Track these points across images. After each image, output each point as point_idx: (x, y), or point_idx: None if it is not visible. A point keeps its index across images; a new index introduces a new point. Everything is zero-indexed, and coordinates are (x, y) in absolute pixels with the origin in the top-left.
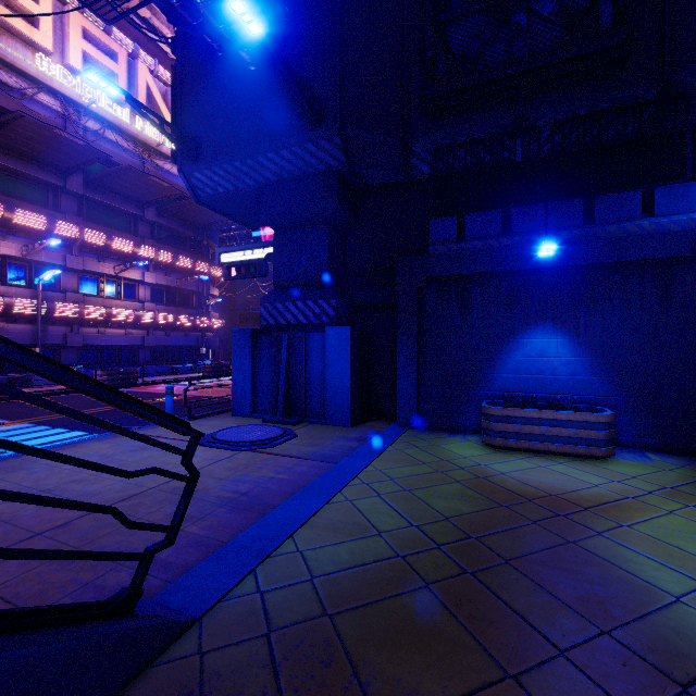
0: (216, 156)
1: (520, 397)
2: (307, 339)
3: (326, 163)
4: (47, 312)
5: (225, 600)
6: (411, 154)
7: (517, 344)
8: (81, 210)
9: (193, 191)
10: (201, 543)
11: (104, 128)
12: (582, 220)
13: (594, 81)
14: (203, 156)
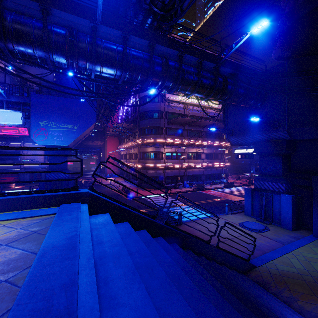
0: (239, 134)
1: None
2: (273, 196)
3: (281, 137)
4: (181, 166)
5: (261, 266)
6: None
7: None
8: (187, 134)
9: (230, 142)
10: (252, 254)
11: (193, 107)
12: None
13: None
14: (234, 134)
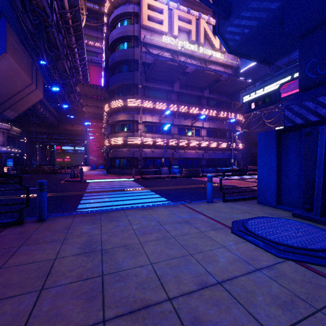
0: (243, 1)
1: None
2: None
3: None
4: (166, 143)
5: None
6: None
7: None
8: (178, 99)
9: (225, 45)
10: None
11: (187, 58)
12: None
13: None
14: (233, 9)
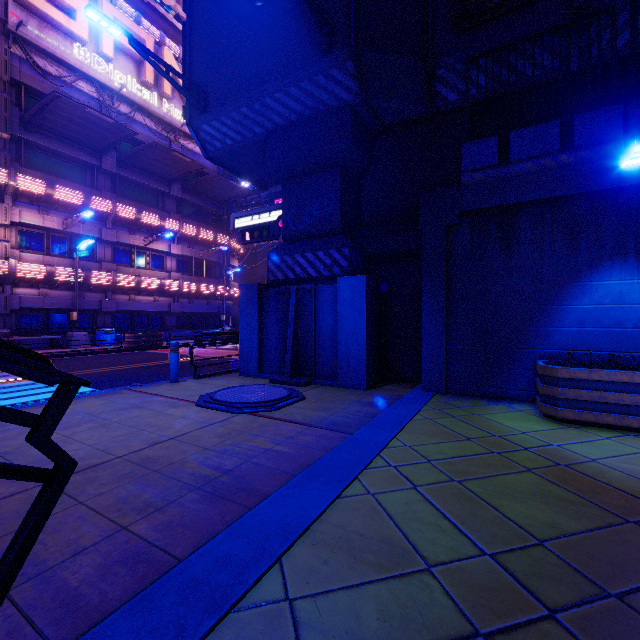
0: (223, 103)
1: (587, 356)
2: (317, 293)
3: (338, 97)
4: (84, 280)
5: None
6: (435, 80)
7: (582, 288)
8: (114, 187)
9: (202, 147)
10: (142, 557)
11: (135, 112)
12: None
13: None
14: (211, 106)
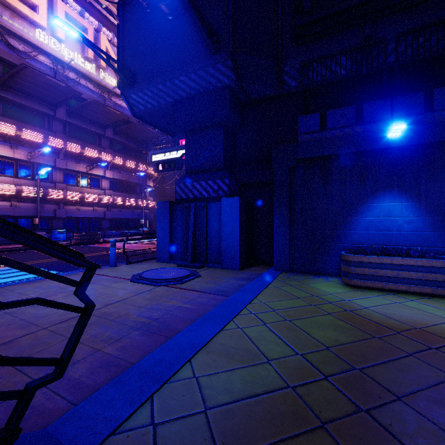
0: (146, 81)
1: (370, 248)
2: (208, 208)
3: (222, 81)
4: (43, 195)
5: (117, 434)
6: (283, 73)
7: (368, 207)
8: (65, 130)
9: (130, 108)
10: (112, 363)
11: (80, 78)
12: (422, 108)
13: (429, 3)
14: (137, 82)
